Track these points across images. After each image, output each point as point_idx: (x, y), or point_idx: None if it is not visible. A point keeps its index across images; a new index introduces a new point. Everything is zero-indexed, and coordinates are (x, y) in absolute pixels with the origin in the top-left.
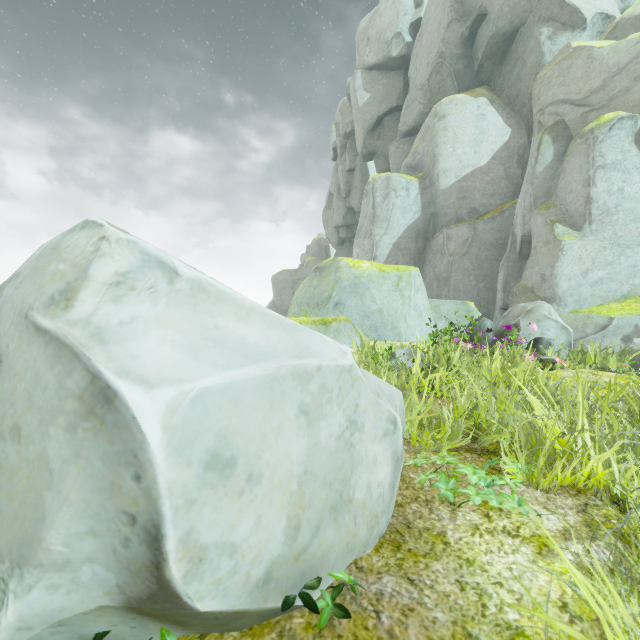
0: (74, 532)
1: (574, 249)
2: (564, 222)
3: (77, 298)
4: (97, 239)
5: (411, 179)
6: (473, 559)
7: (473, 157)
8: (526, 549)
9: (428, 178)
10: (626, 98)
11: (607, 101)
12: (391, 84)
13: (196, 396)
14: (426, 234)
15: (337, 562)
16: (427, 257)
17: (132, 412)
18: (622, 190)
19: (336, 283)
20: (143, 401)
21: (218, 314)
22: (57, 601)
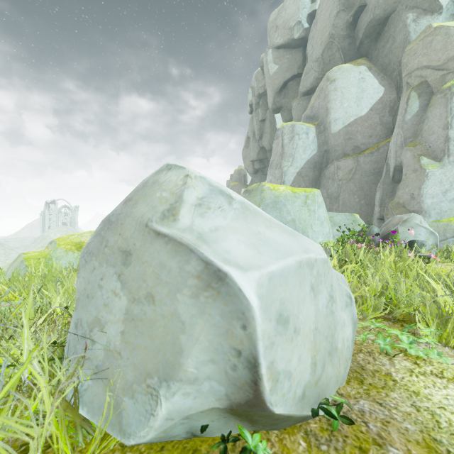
0: (201, 360)
1: (436, 175)
2: (428, 155)
3: (179, 214)
4: (183, 176)
5: (310, 126)
6: (417, 391)
7: (356, 109)
8: (453, 386)
9: (322, 125)
10: None
11: None
12: (293, 58)
13: (270, 277)
14: (321, 165)
15: (332, 389)
16: (322, 182)
17: (238, 286)
18: None
19: (261, 201)
20: (243, 279)
21: (257, 224)
22: (188, 403)
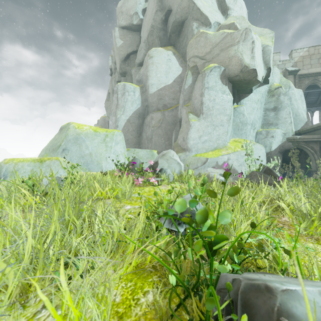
0: None
1: (196, 126)
2: (193, 113)
3: None
4: None
5: (136, 87)
6: None
7: (165, 79)
8: None
9: (144, 87)
10: (218, 58)
11: (211, 58)
12: (134, 38)
13: None
14: (144, 116)
15: None
16: (143, 127)
17: None
18: (215, 99)
19: (65, 137)
20: None
21: None
22: None
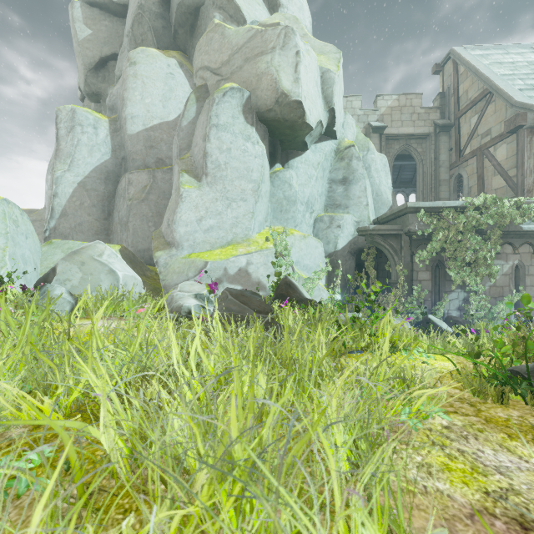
0: None
1: (192, 197)
2: (191, 172)
3: None
4: None
5: (101, 118)
6: None
7: (161, 110)
8: None
9: (119, 121)
10: (240, 74)
11: (230, 74)
12: (115, 29)
13: None
14: (118, 178)
15: None
16: (115, 201)
17: None
18: (230, 150)
19: None
20: None
21: None
22: None
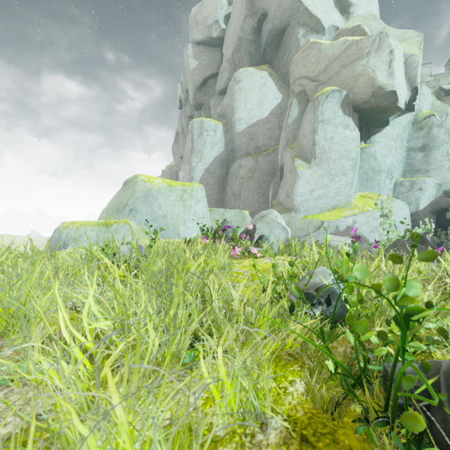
0: None
1: (305, 175)
2: (301, 157)
3: None
4: None
5: (218, 123)
6: None
7: (258, 111)
8: None
9: (229, 124)
10: (337, 78)
11: (327, 79)
12: (212, 57)
13: None
14: (228, 163)
15: None
16: (228, 179)
17: None
18: (333, 138)
19: (132, 194)
20: None
21: None
22: None
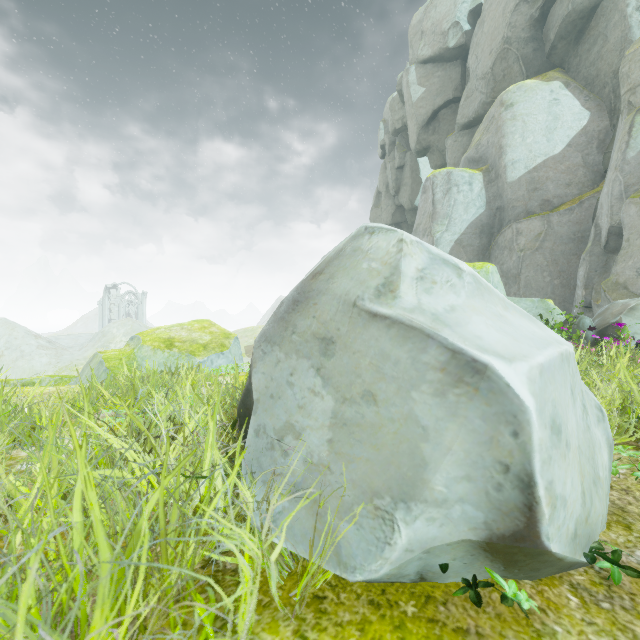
0: (453, 476)
1: None
2: None
3: (400, 290)
4: (396, 242)
5: (474, 173)
6: None
7: (545, 145)
8: None
9: (493, 171)
10: None
11: None
12: (447, 76)
13: (540, 370)
14: (491, 229)
15: (599, 531)
16: (493, 253)
17: (505, 381)
18: None
19: None
20: (509, 372)
21: (495, 304)
22: (431, 531)
